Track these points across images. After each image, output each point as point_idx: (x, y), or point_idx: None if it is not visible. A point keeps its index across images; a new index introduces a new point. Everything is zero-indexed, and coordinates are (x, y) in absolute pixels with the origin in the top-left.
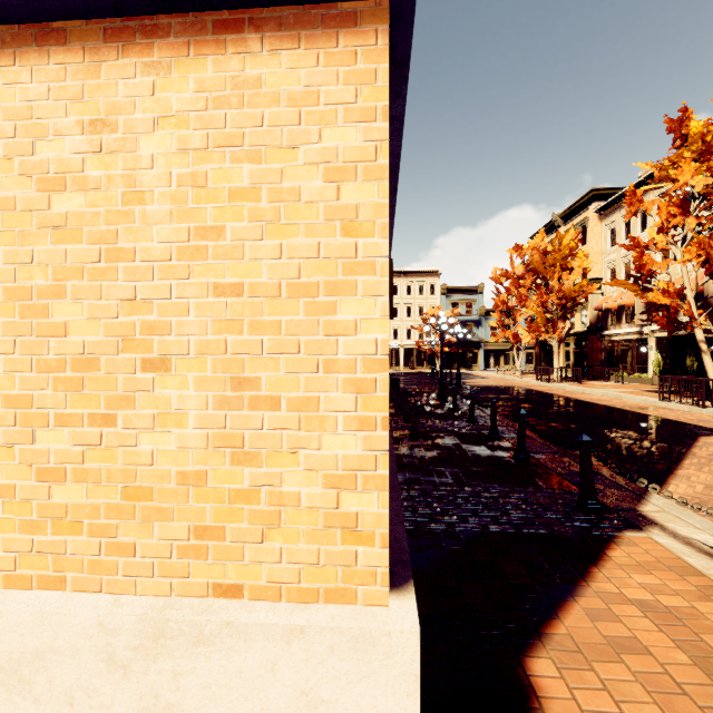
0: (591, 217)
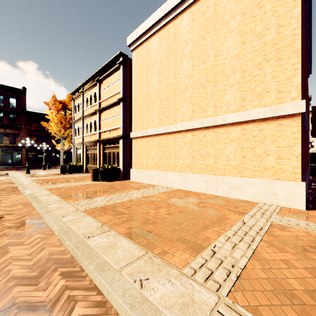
0: None
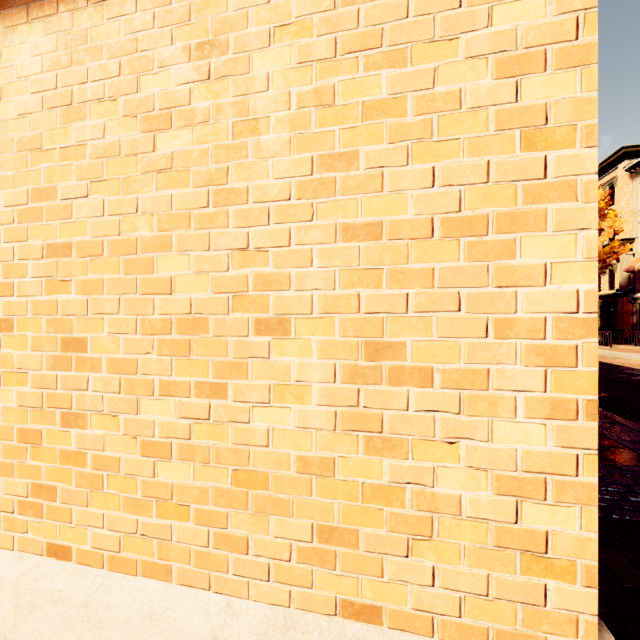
0: (620, 176)
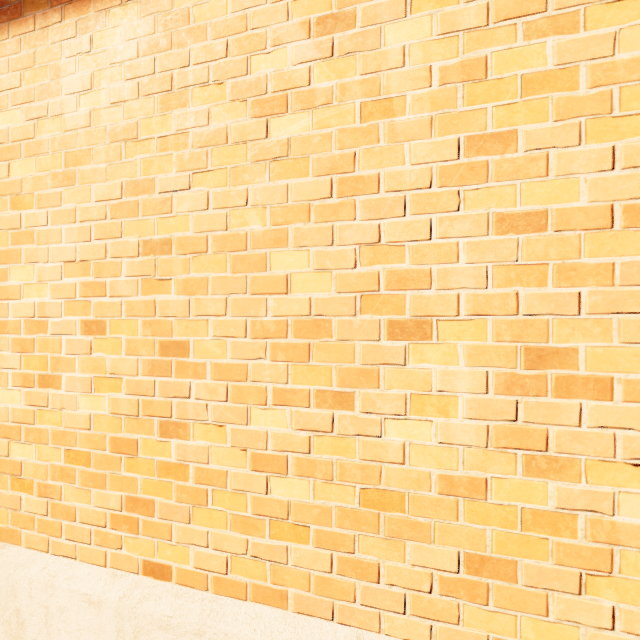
0: None
